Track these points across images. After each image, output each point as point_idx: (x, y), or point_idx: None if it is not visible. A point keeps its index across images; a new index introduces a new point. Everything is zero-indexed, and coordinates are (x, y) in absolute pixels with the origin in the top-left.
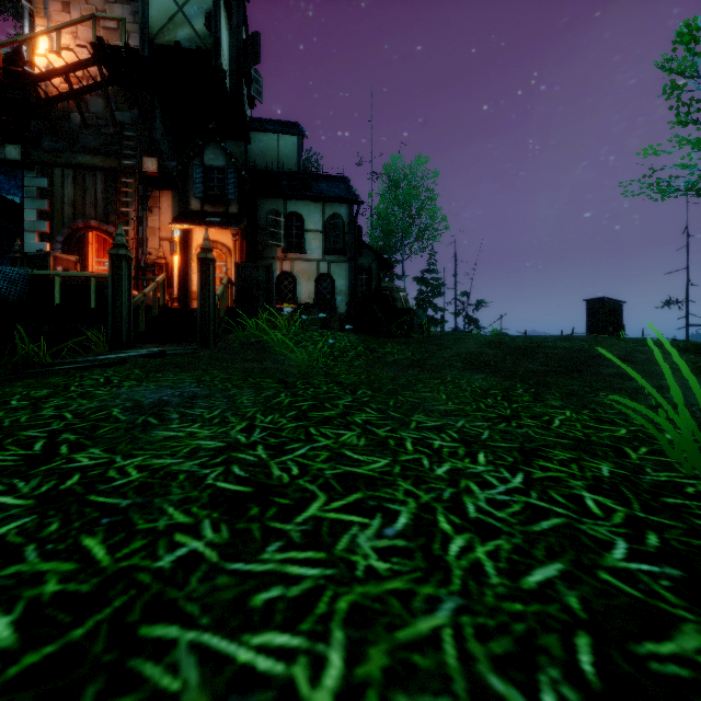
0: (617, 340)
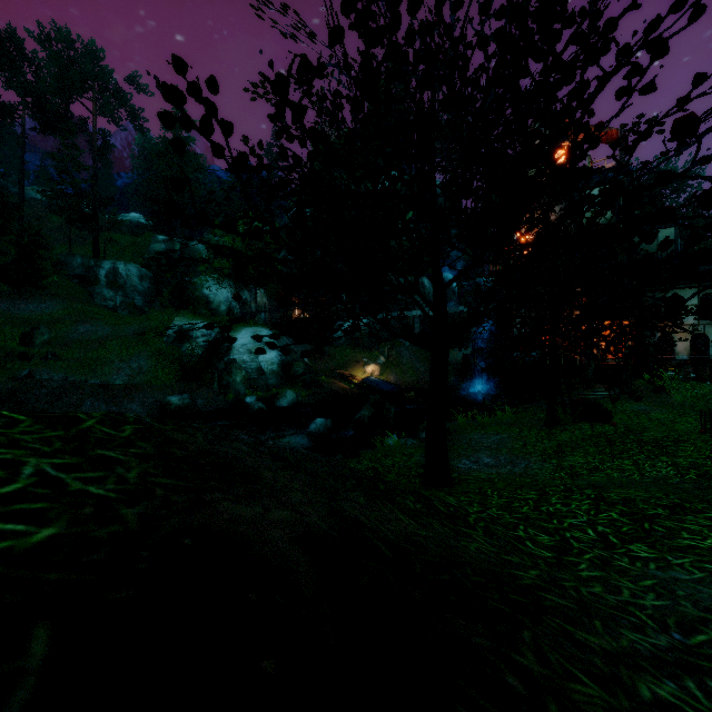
0: None
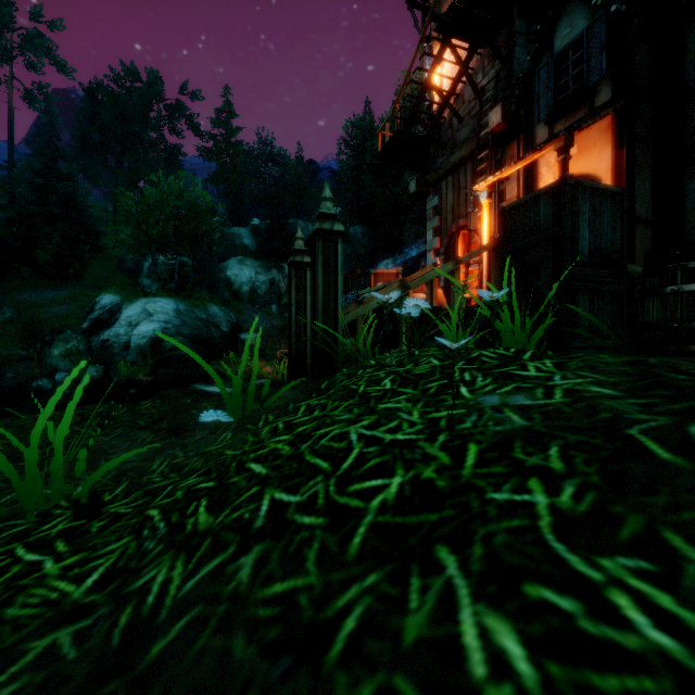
0: None
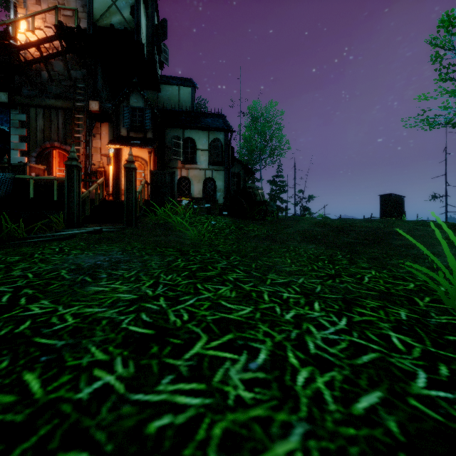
0: (401, 221)
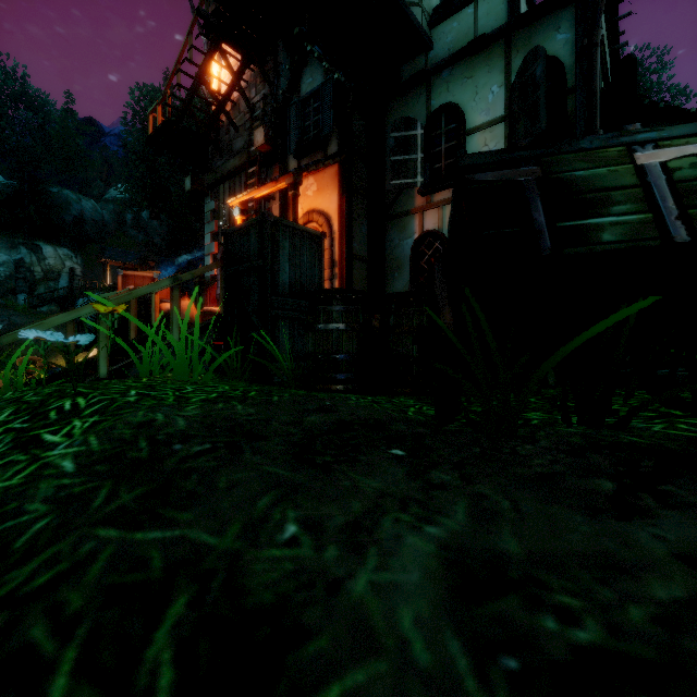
0: None
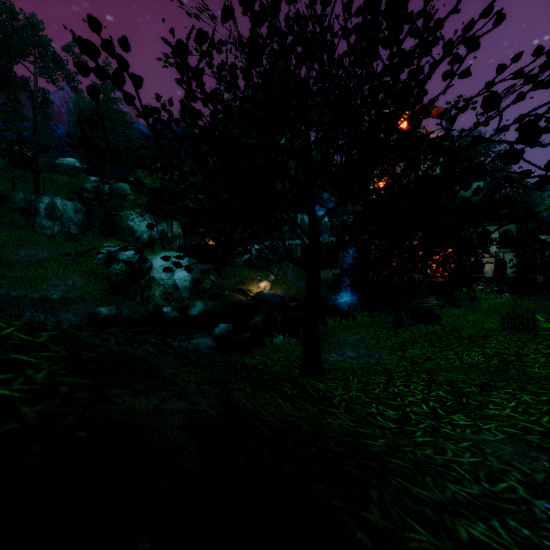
0: None
